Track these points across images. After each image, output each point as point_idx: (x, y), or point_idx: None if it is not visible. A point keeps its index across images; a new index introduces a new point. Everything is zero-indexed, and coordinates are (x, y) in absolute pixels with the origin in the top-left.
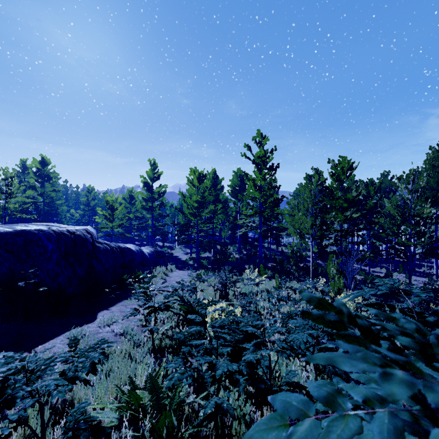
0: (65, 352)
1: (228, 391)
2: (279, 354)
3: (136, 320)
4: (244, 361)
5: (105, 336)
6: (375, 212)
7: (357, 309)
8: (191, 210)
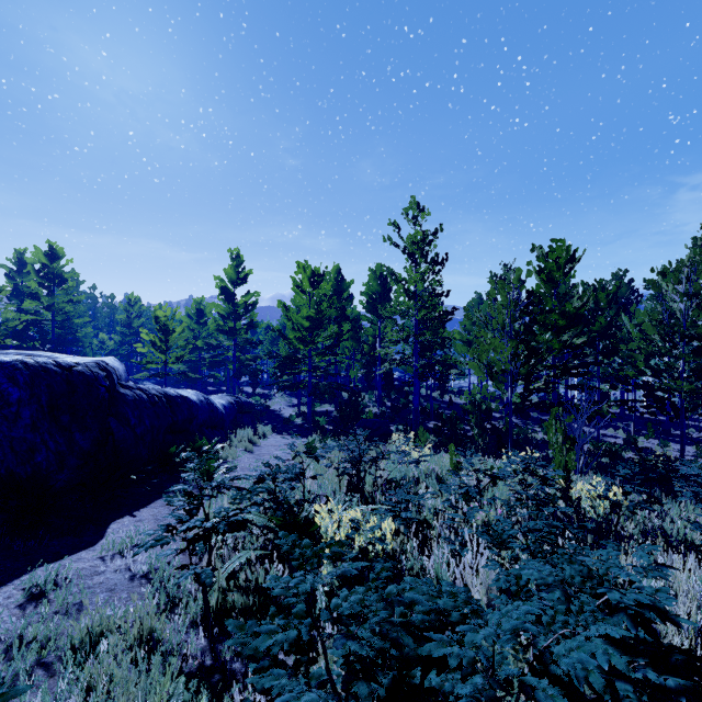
0: None
1: None
2: None
3: (168, 552)
4: None
5: (110, 581)
6: (609, 335)
7: (611, 512)
8: (299, 333)
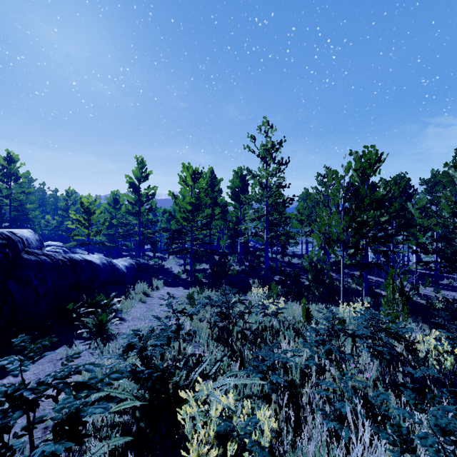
0: None
1: None
2: None
3: None
4: None
5: None
6: (400, 215)
7: None
8: (184, 214)
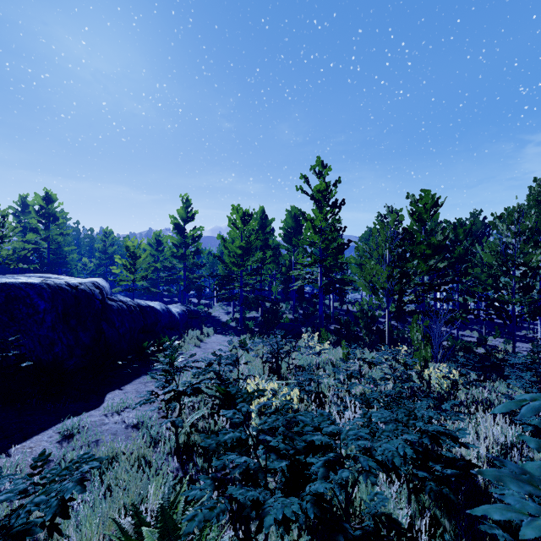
0: (25, 475)
1: (282, 529)
2: (363, 476)
3: (153, 408)
4: (309, 492)
5: (113, 429)
6: (465, 260)
7: (452, 388)
8: (234, 259)
